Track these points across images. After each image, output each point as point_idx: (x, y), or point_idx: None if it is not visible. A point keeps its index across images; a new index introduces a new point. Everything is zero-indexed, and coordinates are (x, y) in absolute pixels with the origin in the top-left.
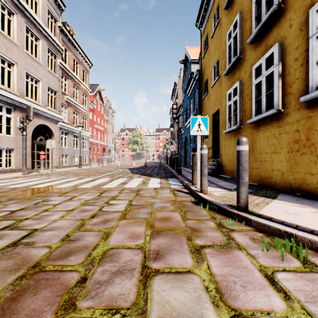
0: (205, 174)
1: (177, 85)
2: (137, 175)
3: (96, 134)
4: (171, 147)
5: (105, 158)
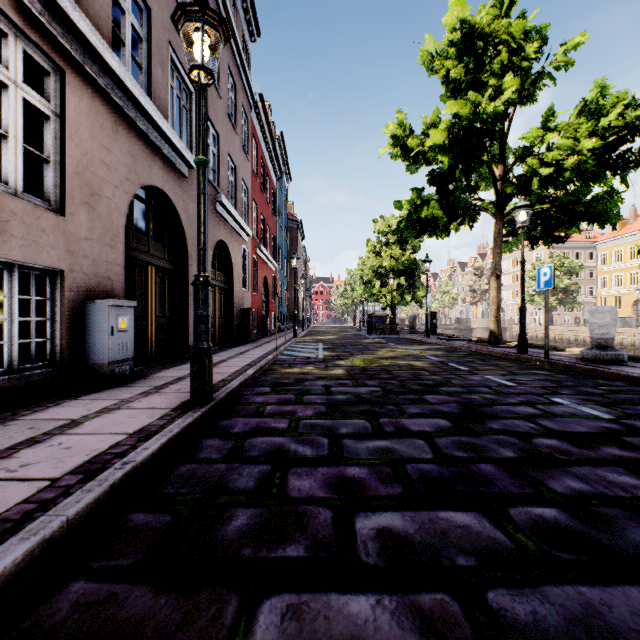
0: None
1: None
2: None
3: None
4: None
5: None
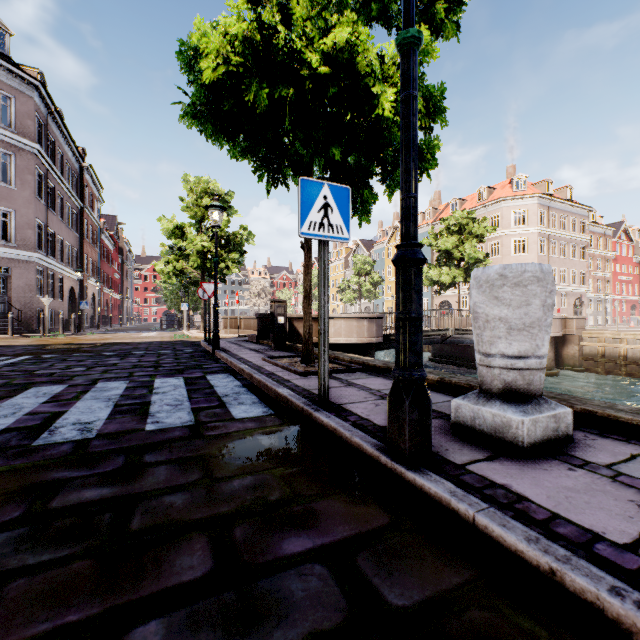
0: None
1: None
2: None
3: (618, 288)
4: None
5: (634, 319)
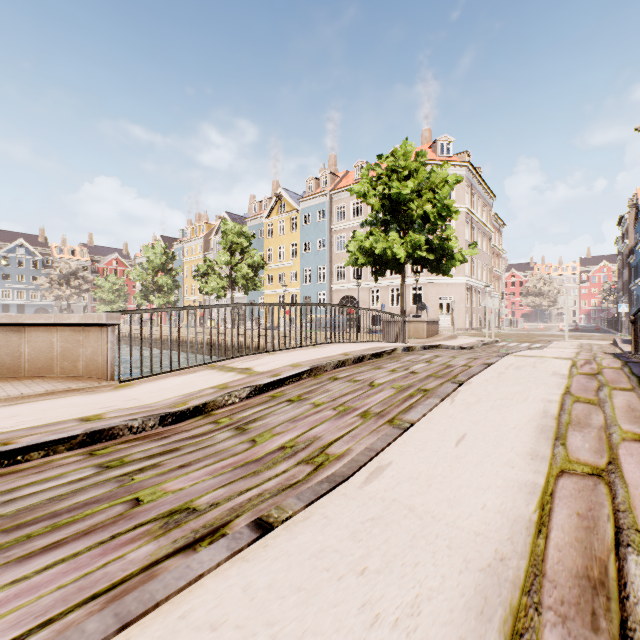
0: (623, 327)
1: (626, 218)
2: (578, 332)
3: None
4: (612, 310)
5: (506, 320)
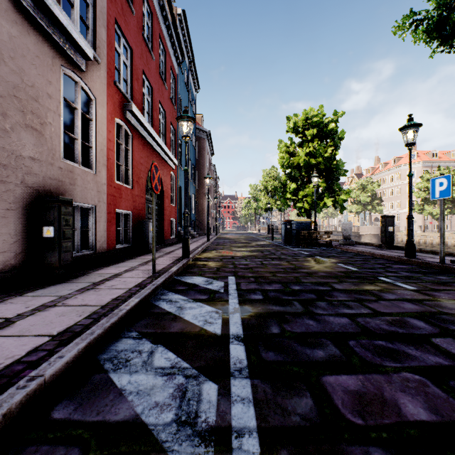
0: None
1: None
2: None
3: None
4: None
5: None
